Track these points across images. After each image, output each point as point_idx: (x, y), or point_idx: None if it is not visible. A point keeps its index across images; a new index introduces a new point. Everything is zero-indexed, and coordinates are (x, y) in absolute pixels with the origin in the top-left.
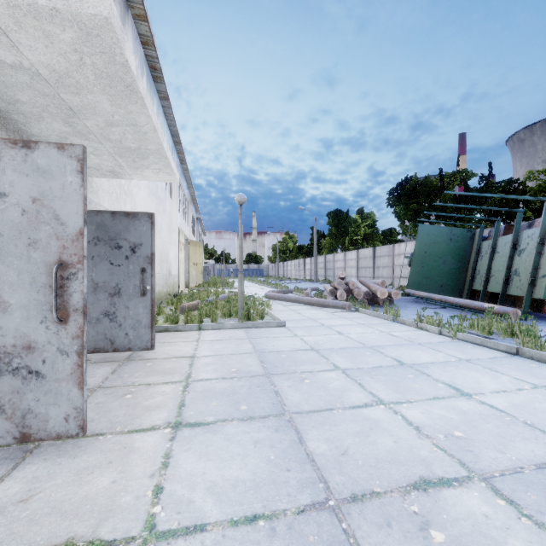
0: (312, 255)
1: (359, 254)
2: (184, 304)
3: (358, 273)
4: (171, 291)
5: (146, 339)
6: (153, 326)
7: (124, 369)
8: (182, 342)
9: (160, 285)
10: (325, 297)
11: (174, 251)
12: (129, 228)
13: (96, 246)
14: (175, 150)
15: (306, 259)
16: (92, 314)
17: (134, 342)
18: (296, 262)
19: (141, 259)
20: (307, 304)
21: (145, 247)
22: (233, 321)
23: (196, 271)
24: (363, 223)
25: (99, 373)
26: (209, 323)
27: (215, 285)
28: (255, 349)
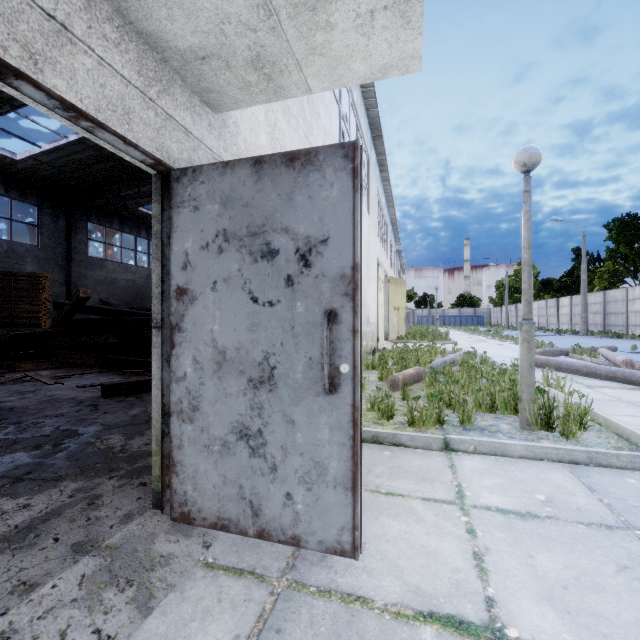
0: (569, 293)
1: None
2: (396, 375)
3: None
4: (369, 346)
5: (337, 522)
6: (358, 483)
7: None
8: (423, 501)
9: None
10: None
11: (372, 290)
12: (293, 197)
13: (221, 256)
14: (373, 150)
15: (561, 299)
16: (213, 428)
17: (306, 523)
18: (540, 304)
19: (324, 285)
20: None
21: (335, 249)
22: (506, 424)
23: (397, 318)
24: None
25: None
26: (467, 437)
27: (423, 337)
28: None
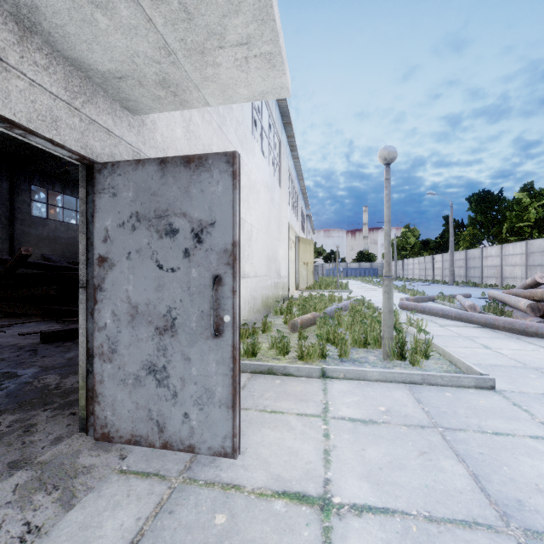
0: (442, 251)
1: (529, 247)
2: (296, 320)
3: (528, 273)
4: (280, 295)
5: (222, 433)
6: (237, 403)
7: (157, 539)
8: (297, 416)
9: (268, 289)
10: (509, 313)
11: (283, 249)
12: (190, 190)
13: (135, 232)
14: (284, 134)
15: (436, 256)
16: (128, 366)
17: (199, 434)
18: (420, 259)
19: (212, 256)
20: (483, 325)
21: (220, 230)
22: (373, 356)
23: (306, 271)
24: (534, 204)
25: (100, 543)
26: (339, 367)
27: (327, 287)
28: (490, 498)
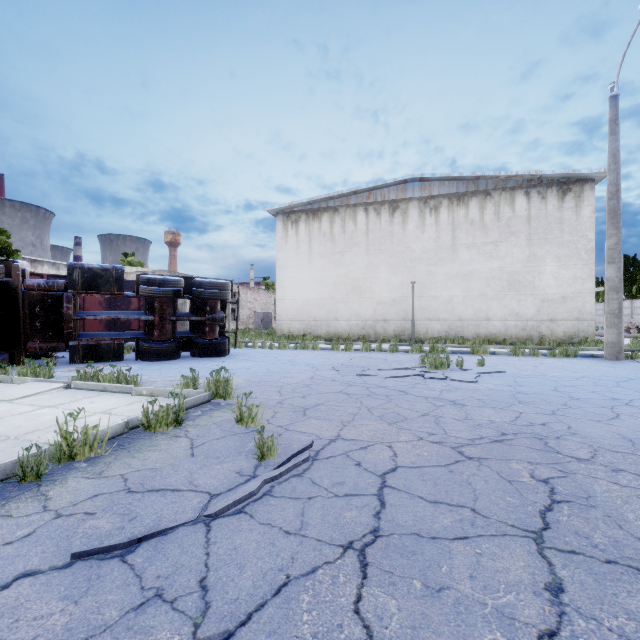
0: None
1: None
2: None
3: None
4: None
5: None
6: None
7: None
8: None
9: None
10: None
11: None
12: None
13: None
14: None
15: None
16: None
17: None
18: None
19: None
20: None
21: None
22: None
23: None
24: None
25: None
26: None
27: None
28: None
